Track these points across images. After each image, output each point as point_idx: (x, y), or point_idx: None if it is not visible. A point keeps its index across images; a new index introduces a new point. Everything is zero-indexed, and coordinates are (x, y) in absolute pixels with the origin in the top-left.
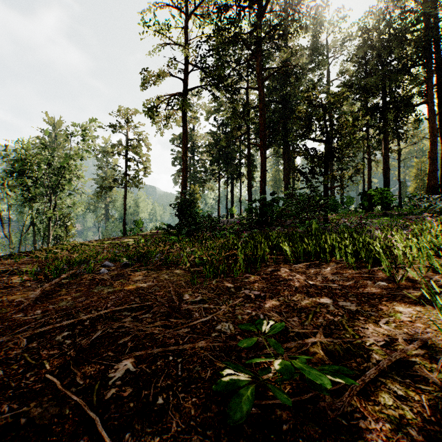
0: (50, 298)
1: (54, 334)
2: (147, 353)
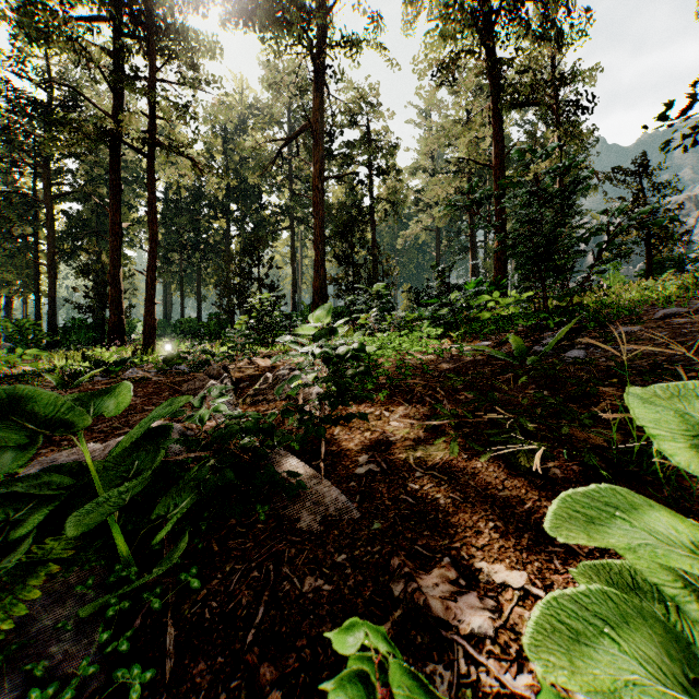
0: None
1: None
2: None
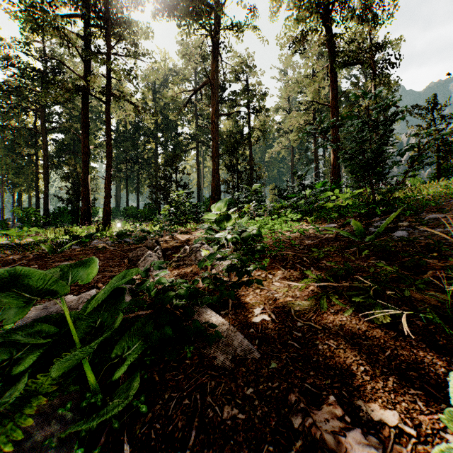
0: None
1: None
2: None
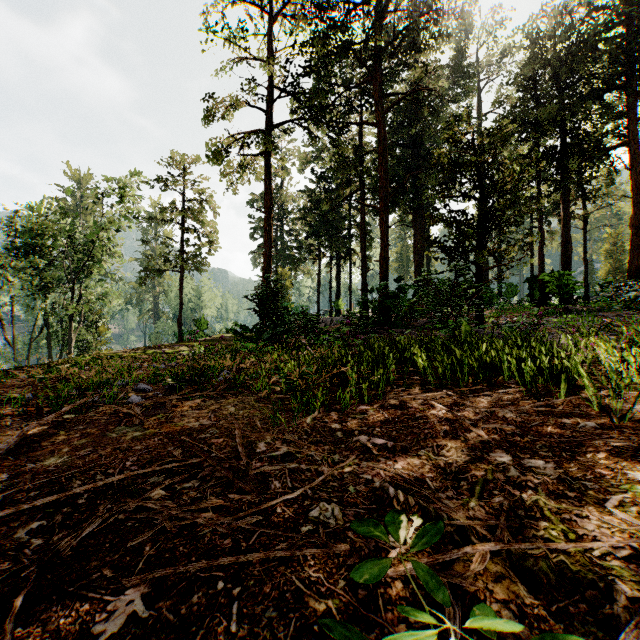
0: (36, 448)
1: (16, 525)
2: (177, 573)
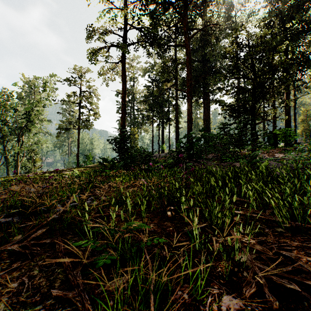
0: None
1: None
2: None
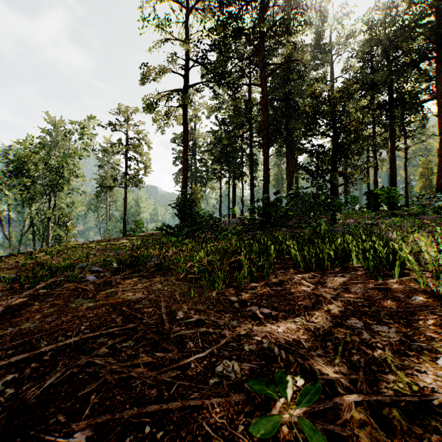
0: (17, 315)
1: None
2: (114, 418)
